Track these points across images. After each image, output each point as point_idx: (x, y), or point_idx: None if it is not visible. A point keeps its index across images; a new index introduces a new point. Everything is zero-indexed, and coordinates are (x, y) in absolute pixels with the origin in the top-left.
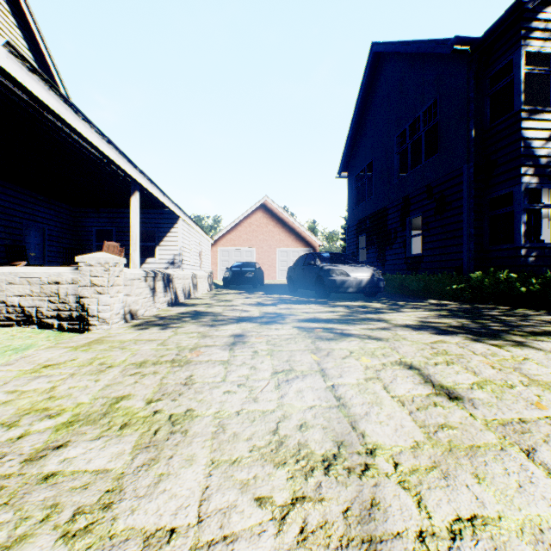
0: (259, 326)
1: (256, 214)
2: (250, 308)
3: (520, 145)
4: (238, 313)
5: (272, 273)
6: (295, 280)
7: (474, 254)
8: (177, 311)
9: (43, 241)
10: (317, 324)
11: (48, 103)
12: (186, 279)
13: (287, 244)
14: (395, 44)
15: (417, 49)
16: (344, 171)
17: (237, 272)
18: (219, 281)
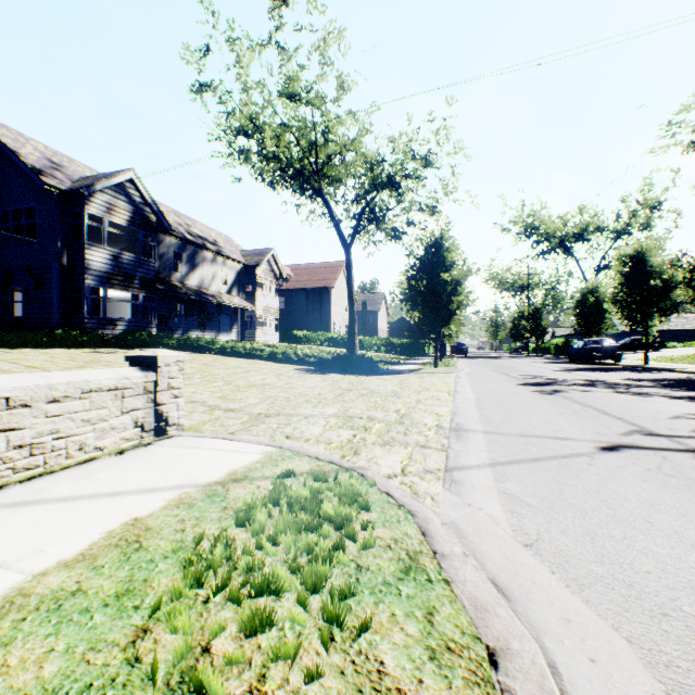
0: None
1: None
2: None
3: (86, 262)
4: None
5: None
6: None
7: (62, 320)
8: None
9: None
10: None
11: None
12: None
13: None
14: None
15: (20, 162)
16: None
17: None
18: None
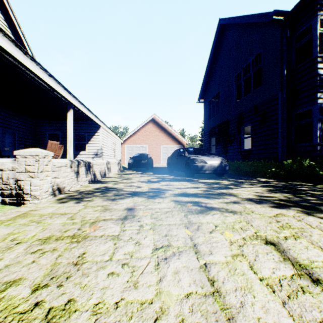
0: (147, 200)
1: (148, 125)
2: (142, 185)
3: (316, 79)
4: (134, 189)
5: (158, 160)
6: (172, 165)
7: (286, 149)
8: (93, 187)
9: (14, 141)
10: (187, 198)
11: (2, 45)
12: (102, 165)
13: (167, 142)
14: (234, 18)
15: (249, 20)
16: (202, 99)
17: (136, 160)
18: (126, 165)
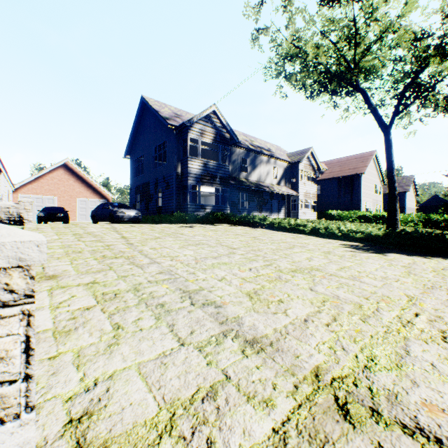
0: None
1: (58, 171)
2: None
3: (188, 169)
4: None
5: (73, 216)
6: (97, 217)
7: (177, 206)
8: None
9: None
10: None
11: None
12: None
13: (87, 195)
14: (151, 106)
15: (159, 116)
16: (129, 155)
17: (50, 213)
18: None
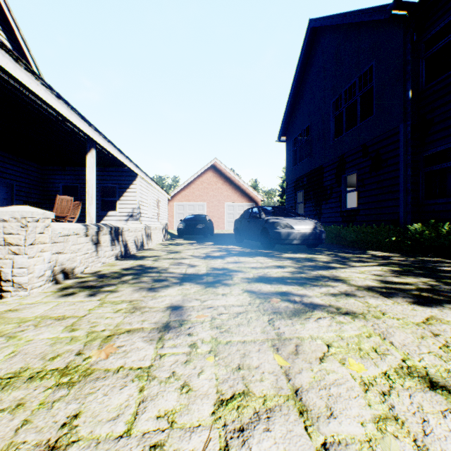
0: (204, 290)
1: (207, 174)
2: (197, 262)
3: None
4: (184, 269)
5: (221, 224)
6: (241, 231)
7: (411, 208)
8: (122, 266)
9: (11, 196)
10: (269, 285)
11: None
12: (138, 231)
13: (234, 199)
14: (332, 17)
15: (354, 19)
16: (283, 136)
17: (189, 224)
18: (175, 231)
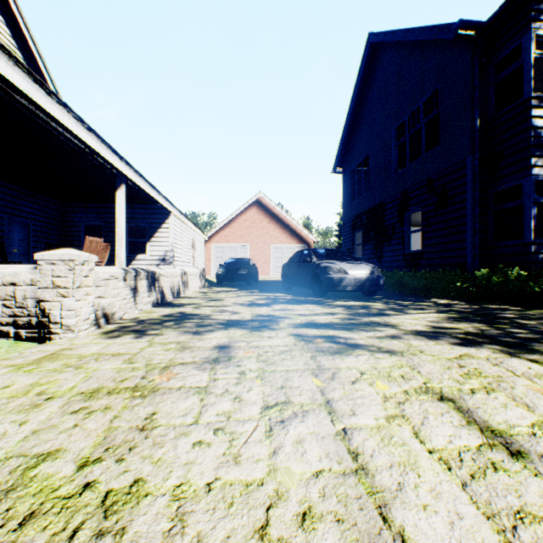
0: (250, 334)
1: (250, 210)
2: (241, 309)
3: (530, 135)
4: (228, 316)
5: (266, 269)
6: (290, 277)
7: (479, 250)
8: (161, 313)
9: (28, 237)
10: (316, 330)
11: (13, 81)
12: (175, 277)
13: (282, 240)
14: (394, 33)
15: (418, 37)
16: (340, 166)
17: (230, 269)
18: (213, 277)
